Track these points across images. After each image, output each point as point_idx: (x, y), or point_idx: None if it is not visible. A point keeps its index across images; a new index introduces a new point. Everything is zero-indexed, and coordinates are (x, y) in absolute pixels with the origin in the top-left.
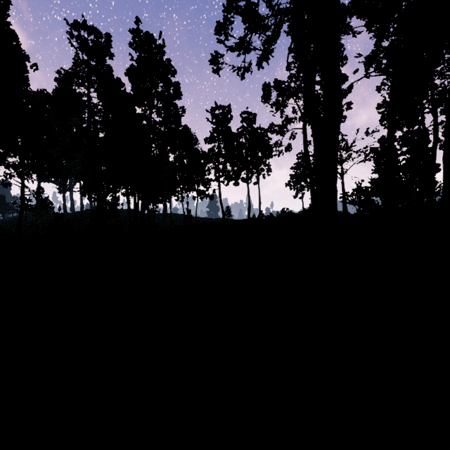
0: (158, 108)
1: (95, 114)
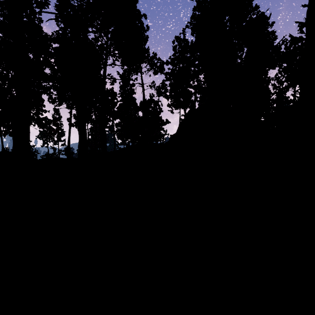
0: None
1: None
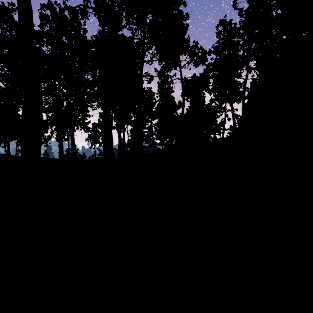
0: None
1: None
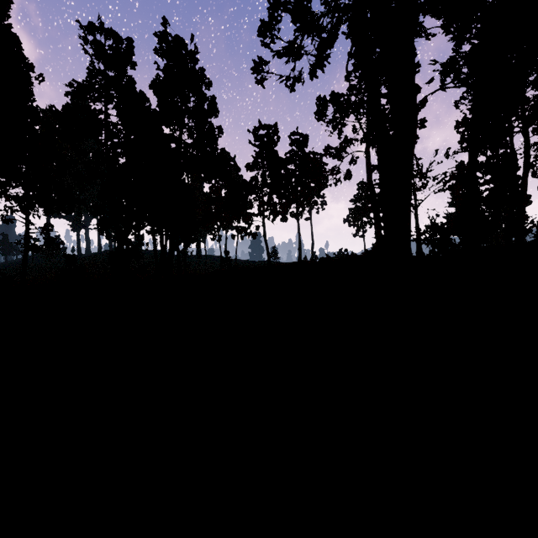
0: (190, 128)
1: (113, 136)
